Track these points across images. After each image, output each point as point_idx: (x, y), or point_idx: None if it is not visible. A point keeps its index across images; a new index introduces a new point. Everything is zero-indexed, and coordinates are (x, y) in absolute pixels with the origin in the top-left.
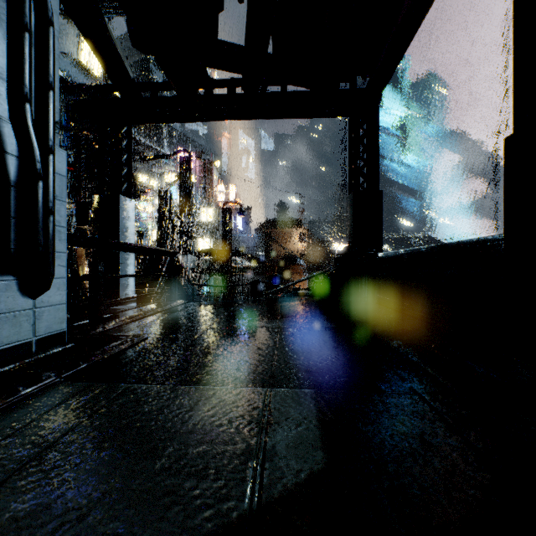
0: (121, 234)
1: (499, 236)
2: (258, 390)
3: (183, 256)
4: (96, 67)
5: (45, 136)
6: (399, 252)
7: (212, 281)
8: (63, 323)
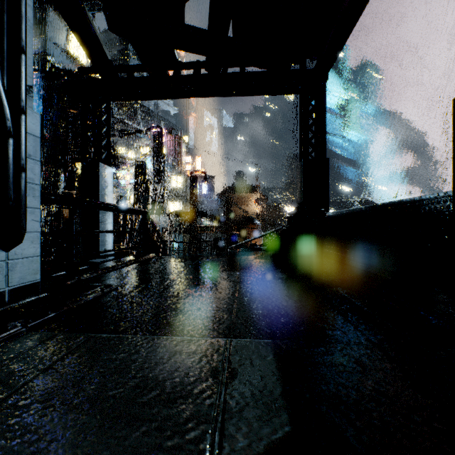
0: (100, 197)
1: (443, 194)
2: (218, 341)
3: (156, 217)
4: (82, 56)
5: (17, 96)
6: (345, 211)
7: (181, 239)
8: (37, 274)
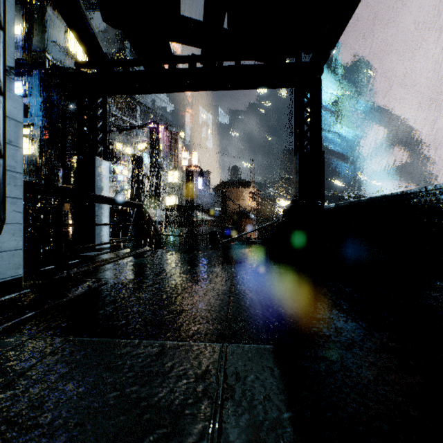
0: (96, 190)
1: None
2: (212, 346)
3: (153, 211)
4: (81, 54)
5: None
6: (342, 204)
7: (177, 232)
8: (19, 269)
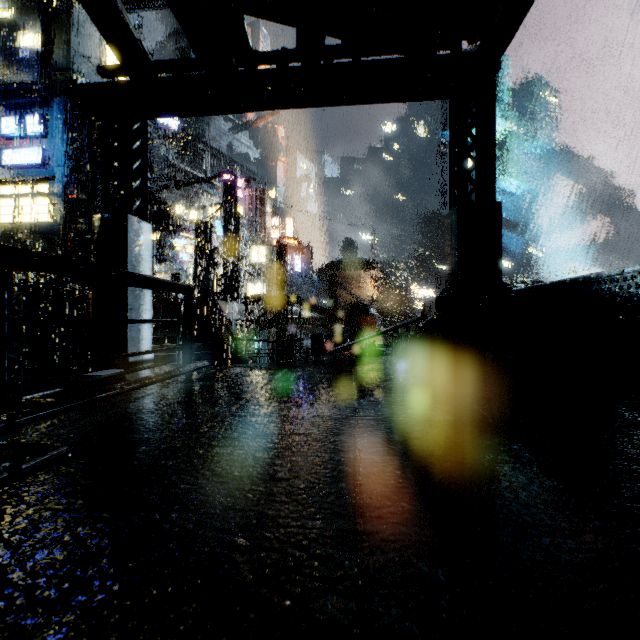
0: (130, 269)
1: None
2: None
3: (227, 304)
4: None
5: None
6: (552, 284)
7: (264, 336)
8: None
